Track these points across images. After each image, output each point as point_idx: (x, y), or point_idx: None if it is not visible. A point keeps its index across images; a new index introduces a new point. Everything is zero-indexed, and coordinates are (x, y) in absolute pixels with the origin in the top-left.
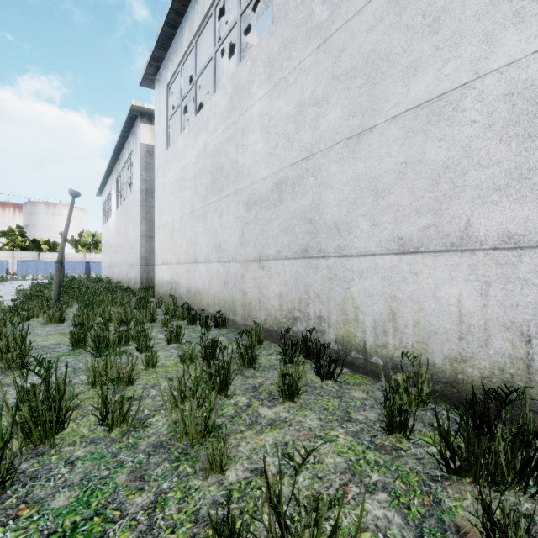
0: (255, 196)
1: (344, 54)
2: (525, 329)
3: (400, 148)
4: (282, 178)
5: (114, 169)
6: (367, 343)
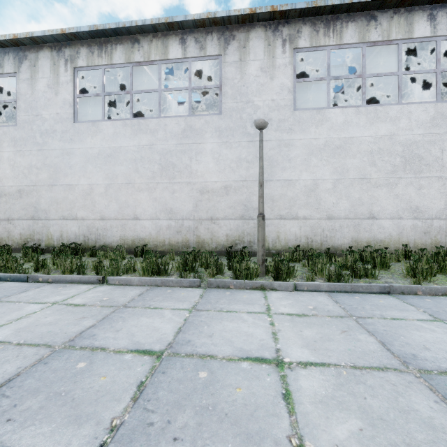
0: (6, 192)
1: (48, 159)
2: (85, 235)
3: (63, 193)
4: (22, 189)
5: None
6: (55, 244)
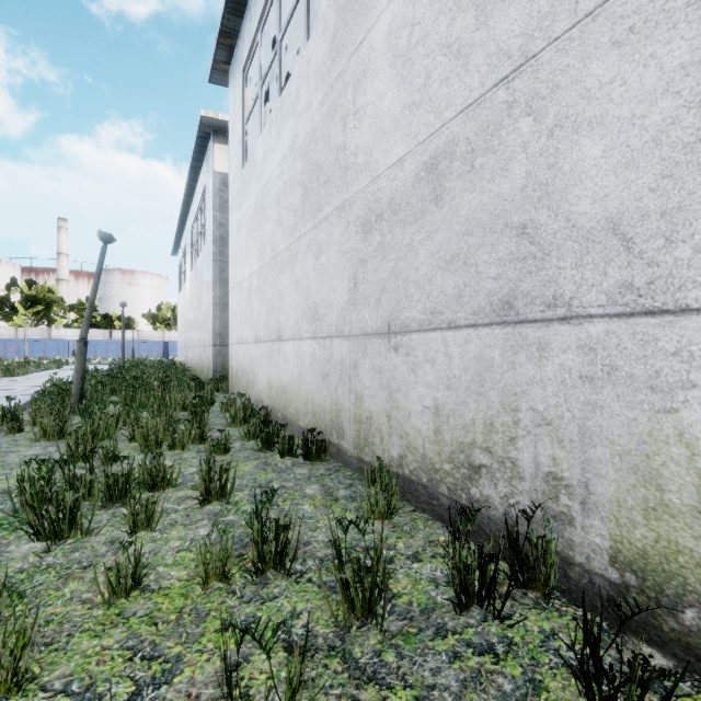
0: (380, 203)
1: None
2: None
3: None
4: (442, 147)
5: (188, 217)
6: None
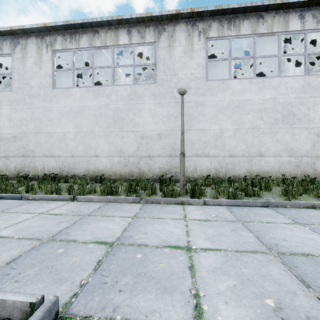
0: (4, 137)
1: (34, 114)
2: (60, 168)
3: (45, 138)
4: (16, 135)
5: None
6: (39, 174)
